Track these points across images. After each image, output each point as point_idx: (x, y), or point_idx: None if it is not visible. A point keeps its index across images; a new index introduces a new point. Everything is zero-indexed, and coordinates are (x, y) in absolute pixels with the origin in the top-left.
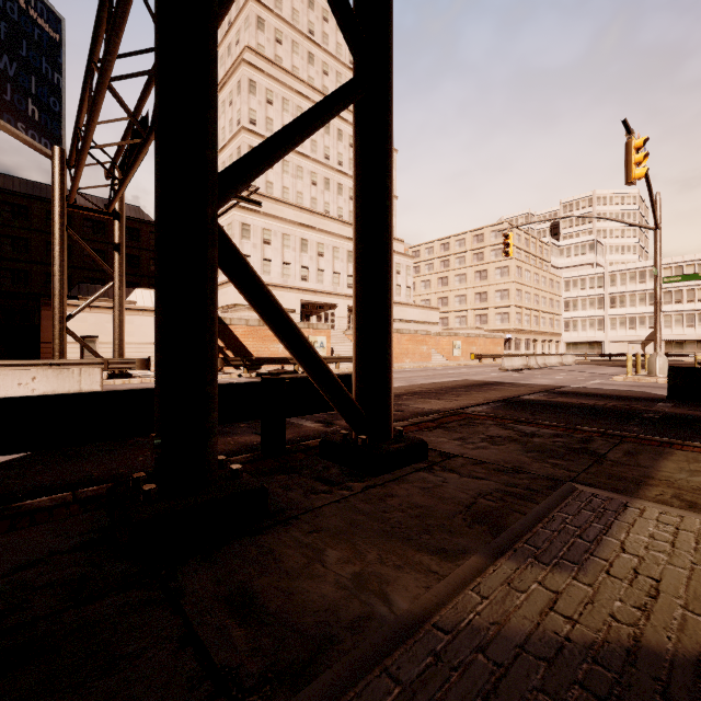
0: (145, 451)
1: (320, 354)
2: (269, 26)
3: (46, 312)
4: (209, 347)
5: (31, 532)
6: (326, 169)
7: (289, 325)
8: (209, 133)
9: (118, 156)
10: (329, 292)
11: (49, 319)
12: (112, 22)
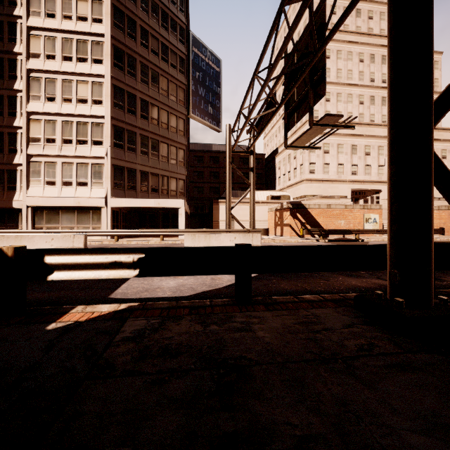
0: (318, 280)
1: (373, 227)
2: (327, 6)
3: (214, 206)
4: (430, 221)
5: (326, 311)
6: (372, 89)
7: None
8: (430, 89)
9: (255, 120)
10: (374, 181)
11: (216, 209)
12: (279, 50)
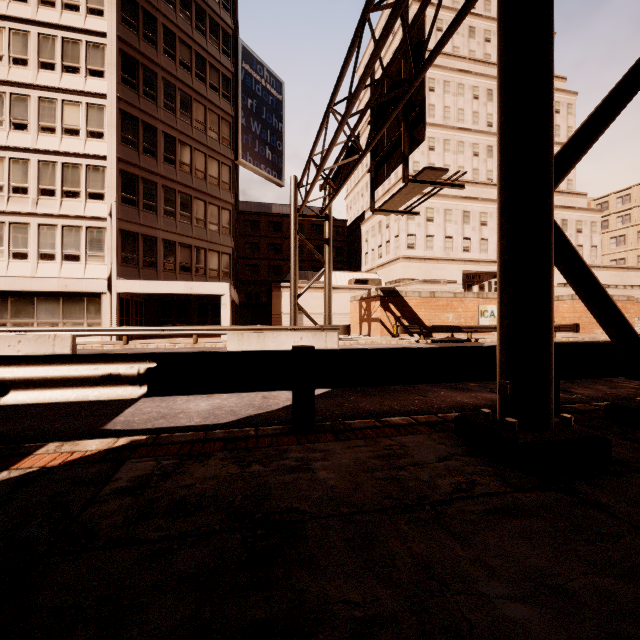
0: (412, 396)
1: (490, 323)
2: (430, 20)
3: (275, 293)
4: (550, 314)
5: (417, 438)
6: (489, 136)
7: (604, 294)
8: (550, 138)
9: (331, 172)
10: (492, 261)
11: (277, 297)
12: (362, 74)
